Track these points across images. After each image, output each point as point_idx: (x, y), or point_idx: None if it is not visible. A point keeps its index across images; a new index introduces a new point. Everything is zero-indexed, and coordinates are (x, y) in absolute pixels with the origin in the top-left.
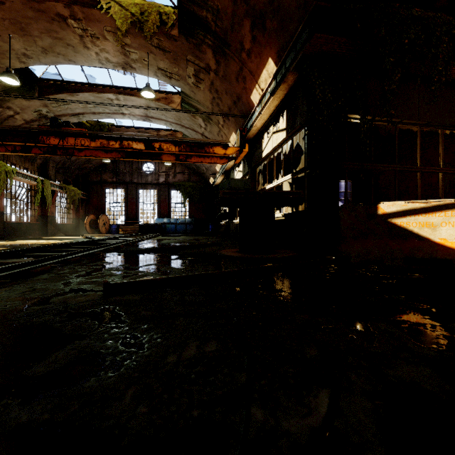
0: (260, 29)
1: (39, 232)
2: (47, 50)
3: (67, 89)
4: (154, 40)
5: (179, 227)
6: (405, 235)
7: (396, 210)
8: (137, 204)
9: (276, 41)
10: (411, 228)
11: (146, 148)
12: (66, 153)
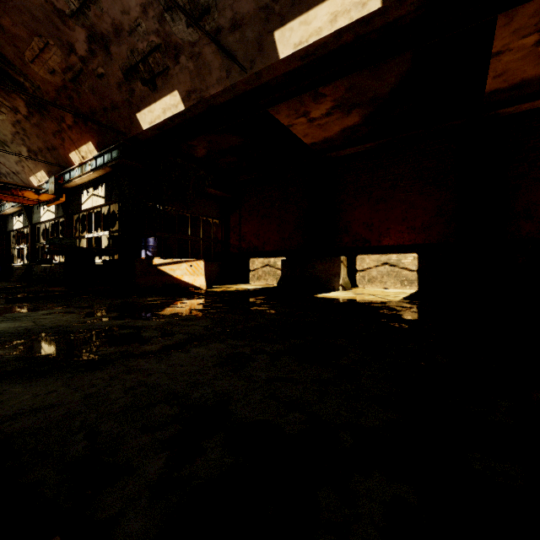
0: (82, 121)
1: None
2: None
3: None
4: None
5: None
6: (164, 274)
7: (161, 263)
8: None
9: (97, 137)
10: (166, 271)
11: None
12: None
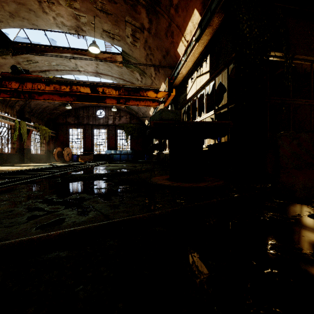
0: None
1: (17, 160)
2: (13, 14)
3: (34, 50)
4: (98, 4)
5: (123, 156)
6: None
7: None
8: (92, 140)
9: None
10: None
11: (91, 92)
12: (28, 97)
